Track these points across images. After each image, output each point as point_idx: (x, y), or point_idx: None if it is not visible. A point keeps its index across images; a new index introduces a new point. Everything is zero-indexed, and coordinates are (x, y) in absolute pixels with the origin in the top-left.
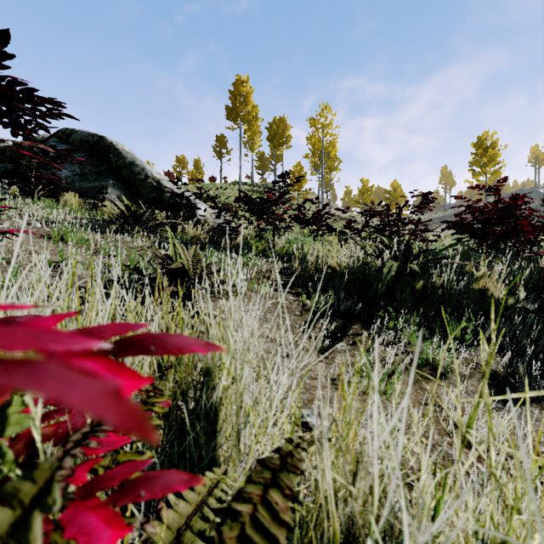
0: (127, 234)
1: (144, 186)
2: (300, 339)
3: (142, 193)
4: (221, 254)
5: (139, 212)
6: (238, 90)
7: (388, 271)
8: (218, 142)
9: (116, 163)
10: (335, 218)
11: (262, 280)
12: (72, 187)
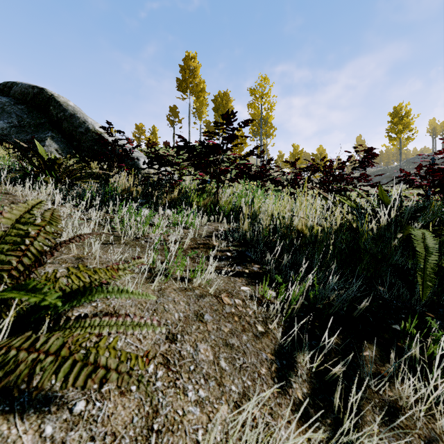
0: (25, 184)
1: (86, 139)
2: (276, 425)
3: (83, 146)
4: (152, 211)
5: (59, 160)
6: (187, 65)
7: (425, 248)
8: (171, 112)
9: (56, 116)
10: (283, 172)
11: (198, 252)
12: (8, 139)
